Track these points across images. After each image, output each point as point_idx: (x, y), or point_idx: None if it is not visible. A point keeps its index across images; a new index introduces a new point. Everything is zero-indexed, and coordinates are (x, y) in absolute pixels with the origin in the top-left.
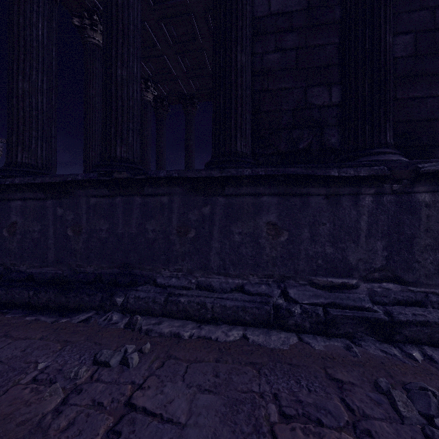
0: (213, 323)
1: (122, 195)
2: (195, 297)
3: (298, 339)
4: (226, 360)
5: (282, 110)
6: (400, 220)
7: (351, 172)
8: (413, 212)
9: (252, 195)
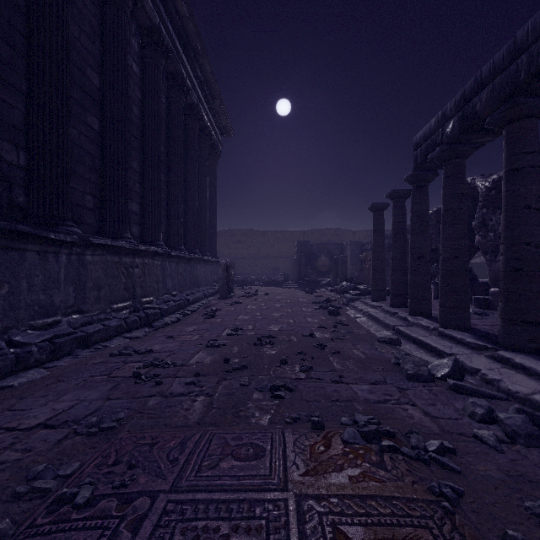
0: None
1: None
2: None
3: (43, 369)
4: (29, 394)
5: None
6: (80, 272)
7: (62, 237)
8: (85, 267)
9: None
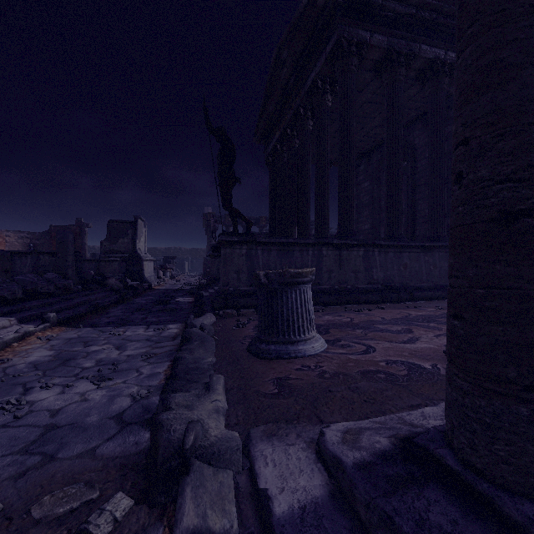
0: None
1: None
2: None
3: None
4: None
5: None
6: None
7: None
8: None
9: None
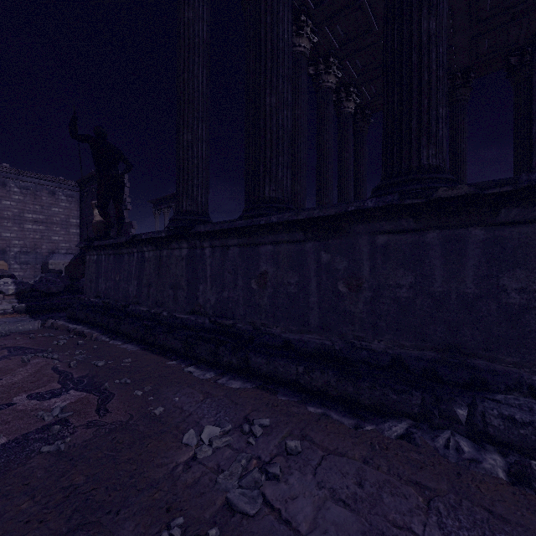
0: None
1: (440, 228)
2: None
3: None
4: None
5: None
6: None
7: None
8: None
9: None
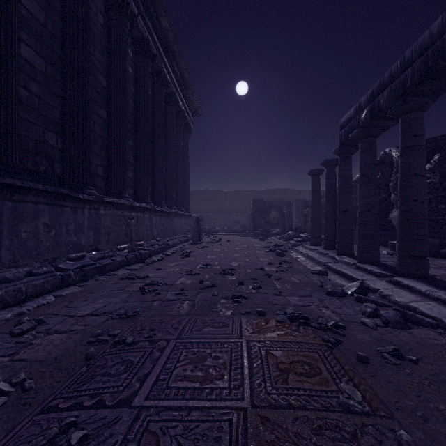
0: (28, 301)
1: None
2: (5, 288)
3: (78, 286)
4: (75, 300)
5: (29, 137)
6: (97, 222)
7: (87, 197)
8: (100, 218)
9: (33, 203)
